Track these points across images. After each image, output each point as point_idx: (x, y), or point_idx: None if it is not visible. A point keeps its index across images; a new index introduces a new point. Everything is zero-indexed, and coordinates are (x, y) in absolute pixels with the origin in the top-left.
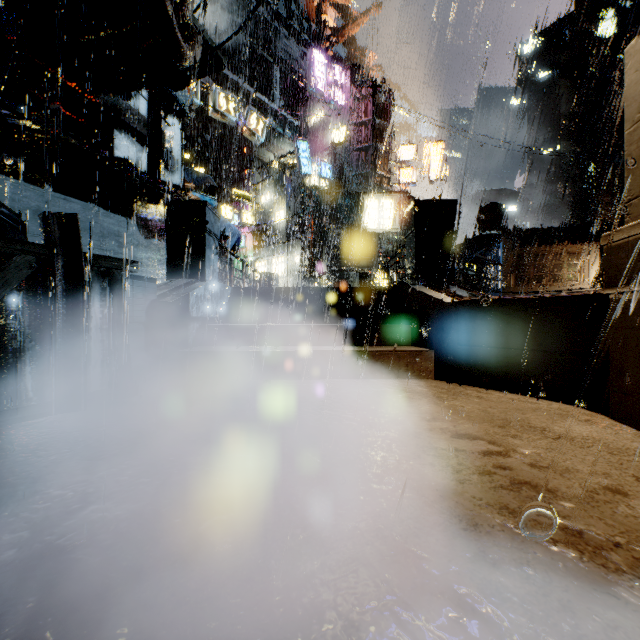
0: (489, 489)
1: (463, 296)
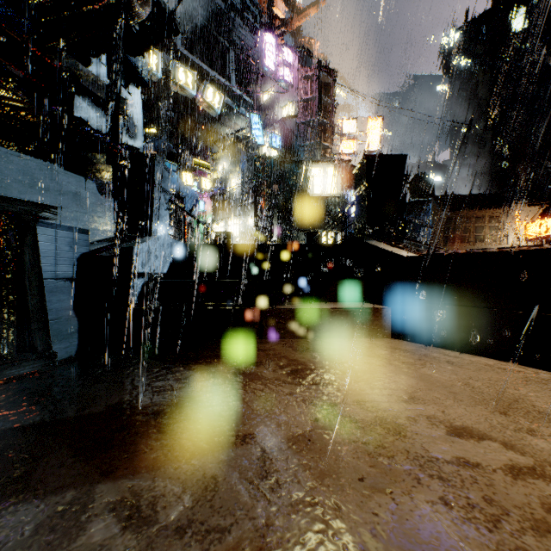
0: None
1: (422, 250)
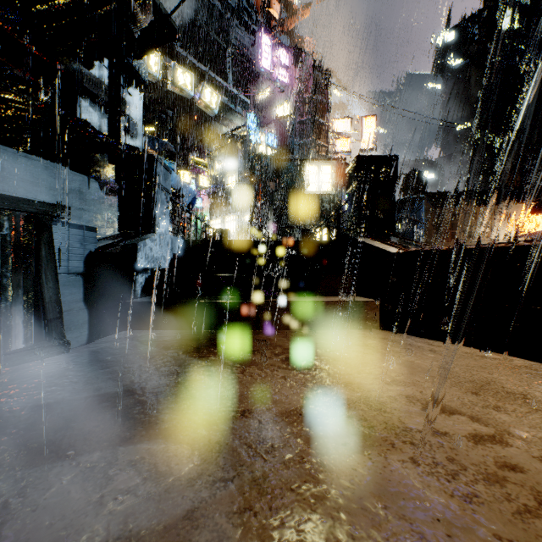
0: (513, 517)
1: (409, 247)
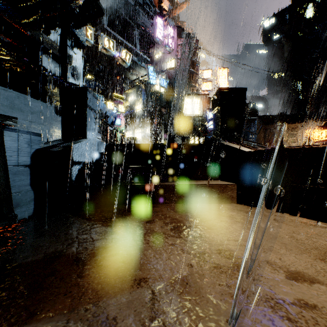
0: None
1: (257, 147)
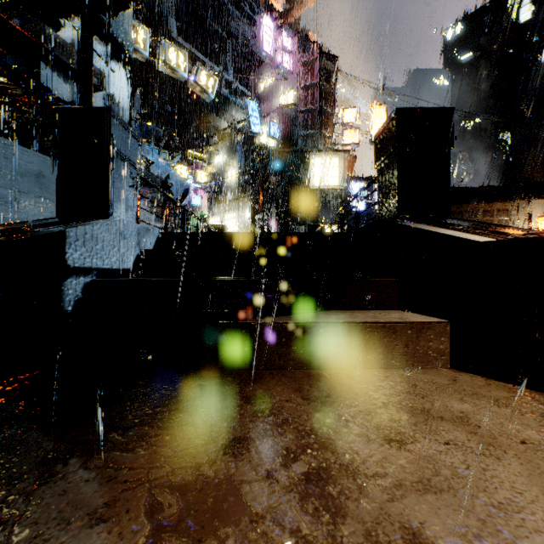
0: None
1: (506, 232)
